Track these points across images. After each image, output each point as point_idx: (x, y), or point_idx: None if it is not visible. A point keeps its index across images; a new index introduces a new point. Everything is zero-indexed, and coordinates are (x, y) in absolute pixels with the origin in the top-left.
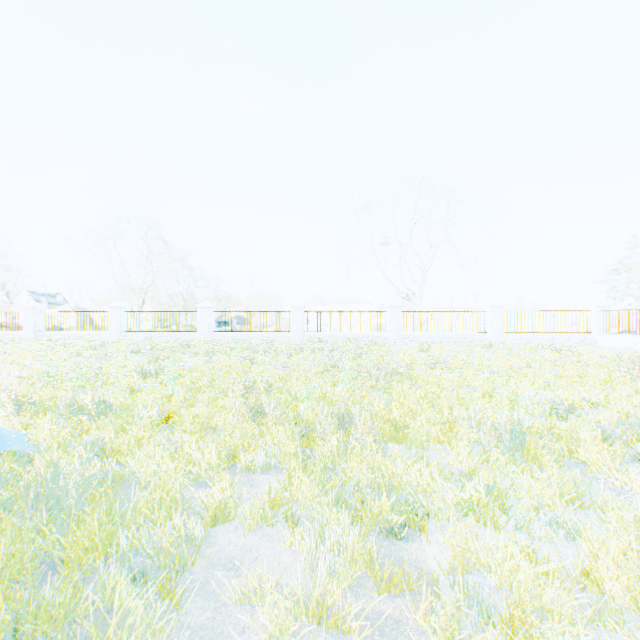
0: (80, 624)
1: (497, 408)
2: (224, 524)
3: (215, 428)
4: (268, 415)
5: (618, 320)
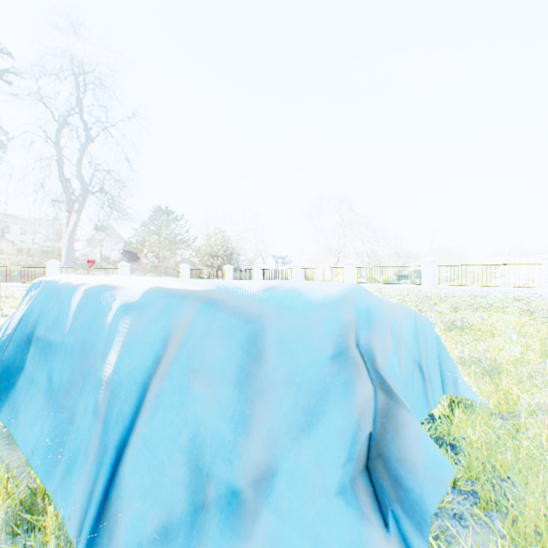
0: None
1: None
2: None
3: None
4: None
5: None
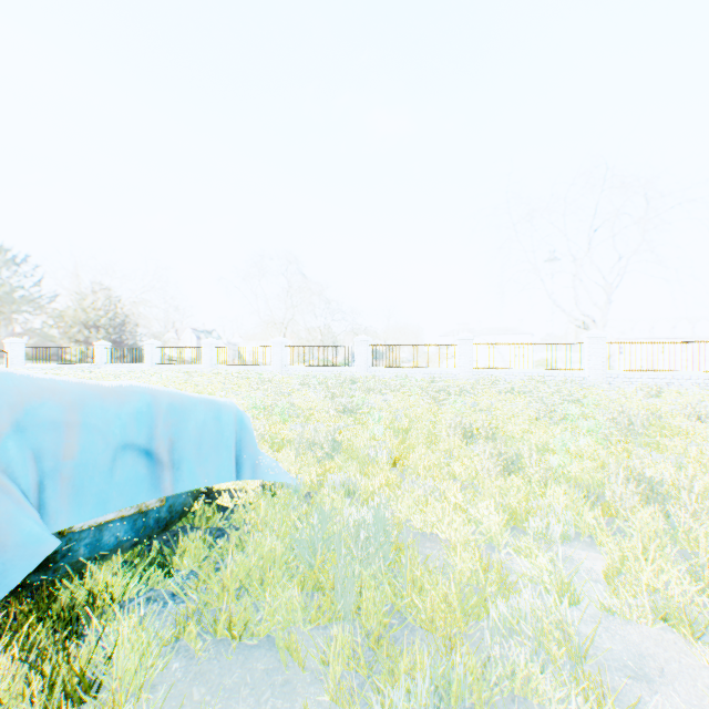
0: (491, 708)
1: None
2: (569, 608)
3: (452, 478)
4: (526, 469)
5: None
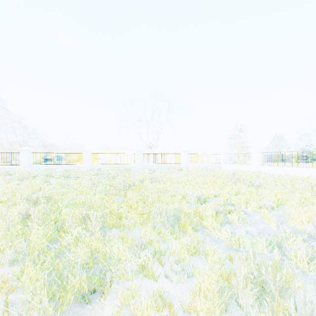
0: None
1: (175, 201)
2: None
3: None
4: (33, 220)
5: (230, 158)
